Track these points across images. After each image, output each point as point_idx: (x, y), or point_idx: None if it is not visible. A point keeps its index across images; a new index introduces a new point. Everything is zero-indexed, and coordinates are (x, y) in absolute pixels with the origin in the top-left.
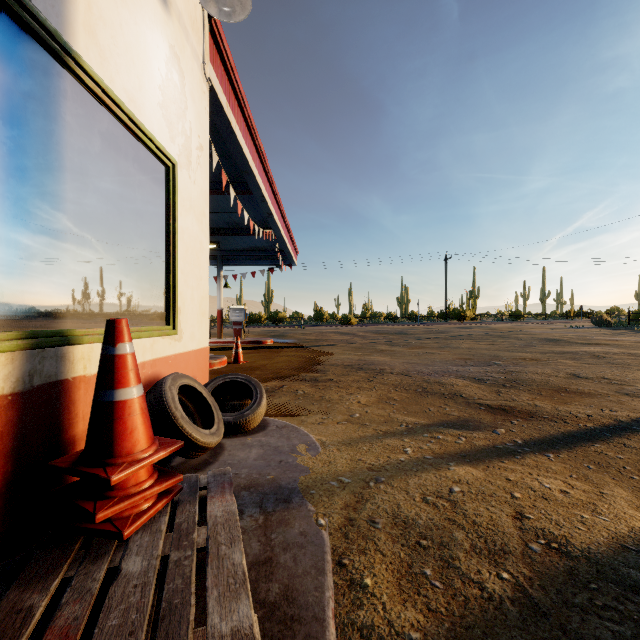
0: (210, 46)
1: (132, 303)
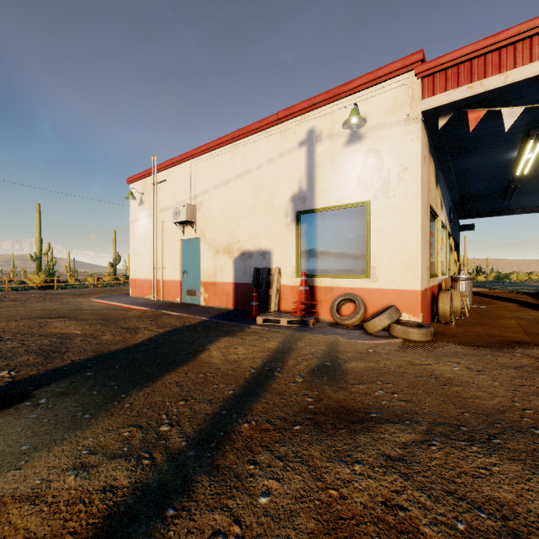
0: (427, 85)
1: (344, 266)
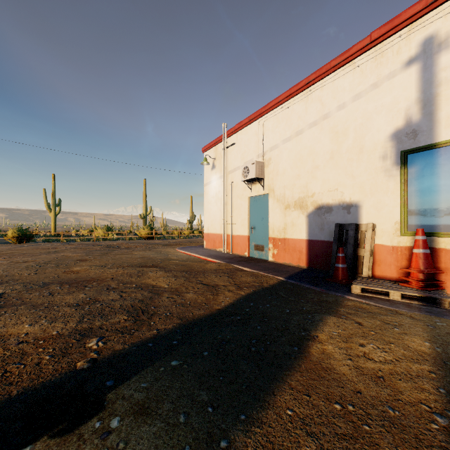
0: None
1: None
